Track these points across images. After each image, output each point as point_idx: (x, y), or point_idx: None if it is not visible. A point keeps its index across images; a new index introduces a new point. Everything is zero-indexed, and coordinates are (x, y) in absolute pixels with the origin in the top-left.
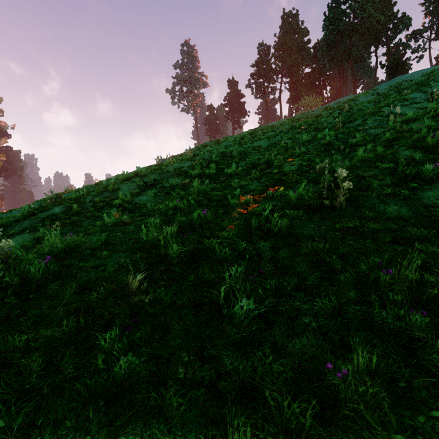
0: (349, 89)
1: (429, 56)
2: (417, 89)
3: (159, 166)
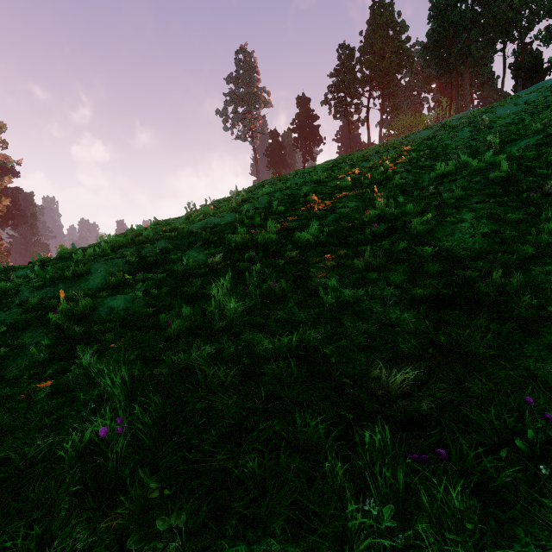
0: (466, 102)
1: None
2: None
3: (189, 218)
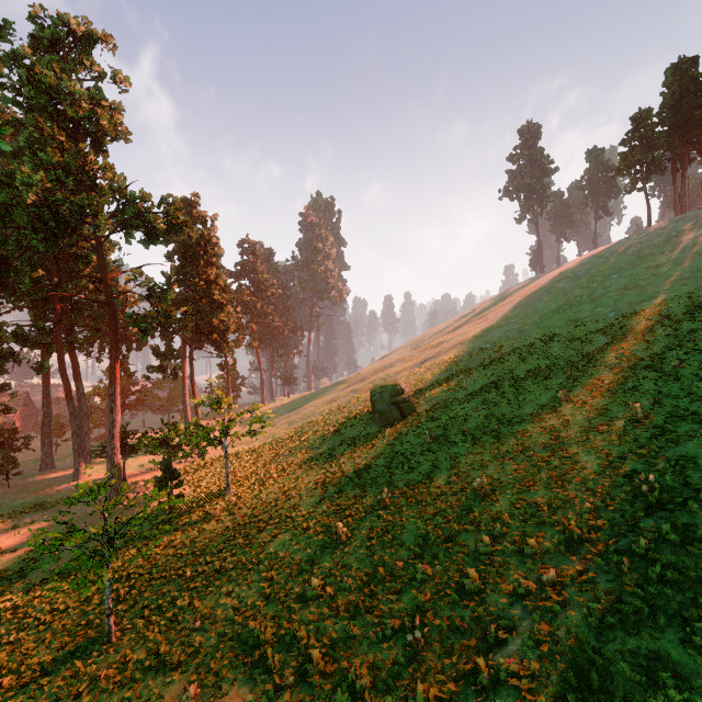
0: None
1: None
2: None
3: (513, 318)
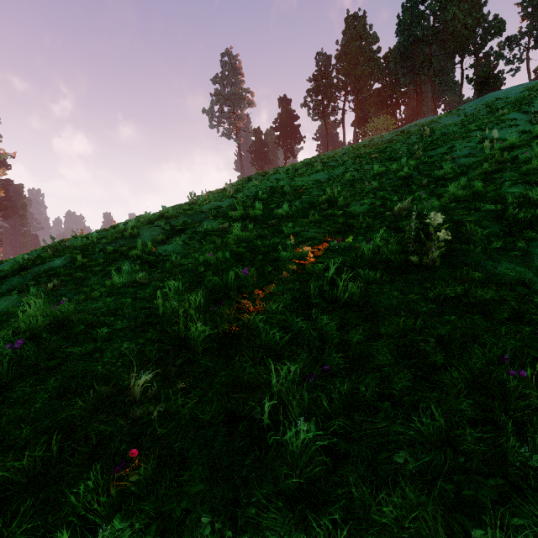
0: (428, 109)
1: (527, 68)
2: (516, 108)
3: (192, 204)
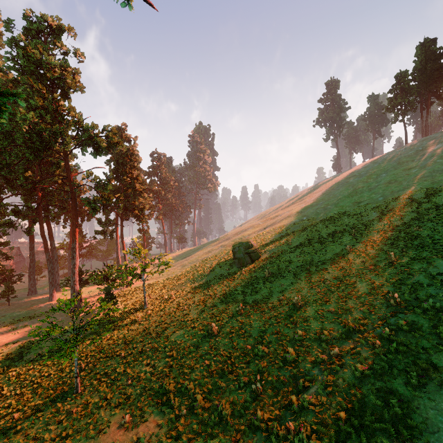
0: None
1: None
2: None
3: (321, 200)
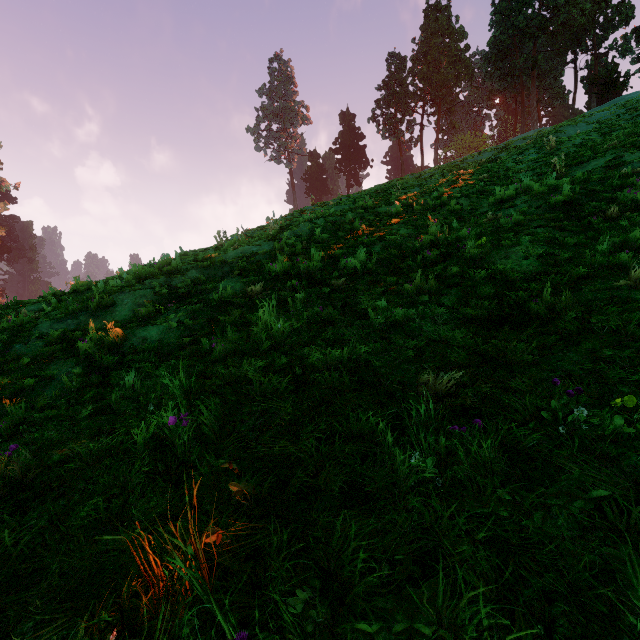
0: (533, 121)
1: None
2: None
3: (220, 248)
